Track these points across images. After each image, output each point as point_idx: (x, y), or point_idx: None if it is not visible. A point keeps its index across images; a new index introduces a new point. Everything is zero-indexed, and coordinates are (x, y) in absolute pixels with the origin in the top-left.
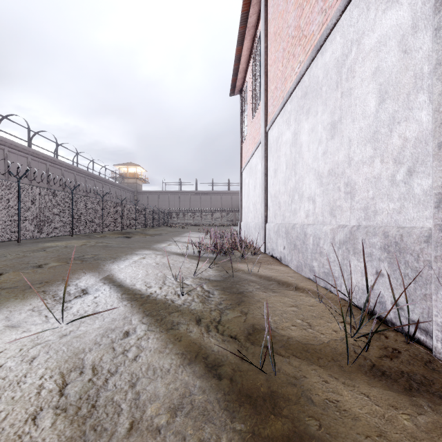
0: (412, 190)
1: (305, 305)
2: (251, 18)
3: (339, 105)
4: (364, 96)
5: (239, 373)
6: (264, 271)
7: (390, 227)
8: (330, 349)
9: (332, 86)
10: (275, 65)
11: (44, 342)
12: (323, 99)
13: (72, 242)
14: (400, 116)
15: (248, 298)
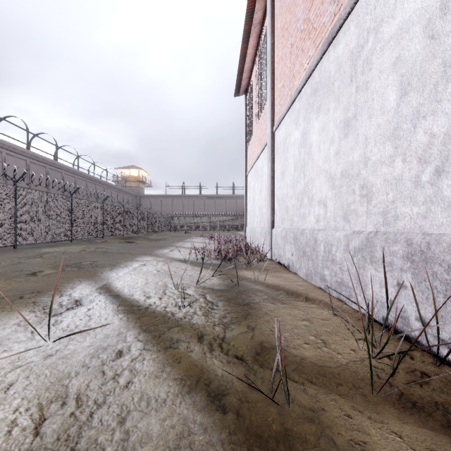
0: (441, 193)
1: (318, 319)
2: (256, 14)
3: (353, 100)
4: (383, 89)
5: (246, 406)
6: (272, 279)
7: (414, 234)
8: (350, 373)
9: (346, 81)
10: (283, 62)
11: (25, 365)
12: (335, 95)
13: (71, 248)
14: (425, 109)
15: (255, 310)
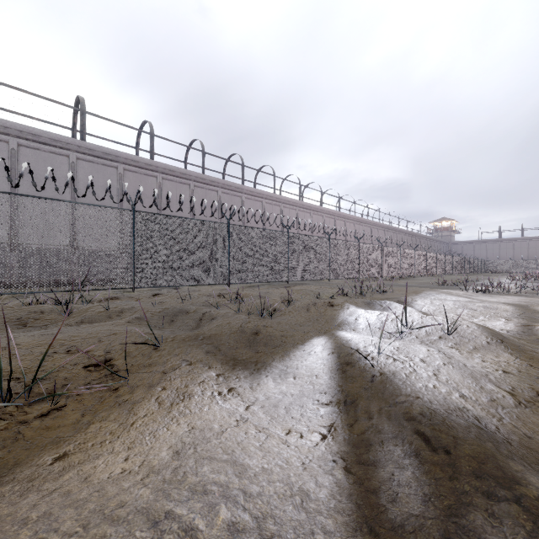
0: None
1: None
2: None
3: None
4: None
5: None
6: None
7: None
8: None
9: None
10: None
11: None
12: None
13: None
14: None
15: None
